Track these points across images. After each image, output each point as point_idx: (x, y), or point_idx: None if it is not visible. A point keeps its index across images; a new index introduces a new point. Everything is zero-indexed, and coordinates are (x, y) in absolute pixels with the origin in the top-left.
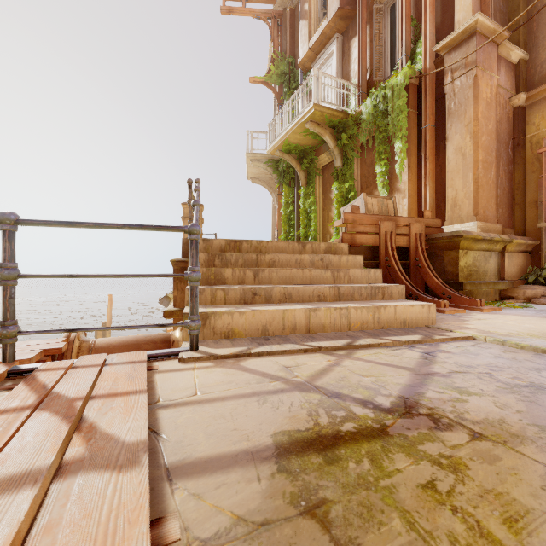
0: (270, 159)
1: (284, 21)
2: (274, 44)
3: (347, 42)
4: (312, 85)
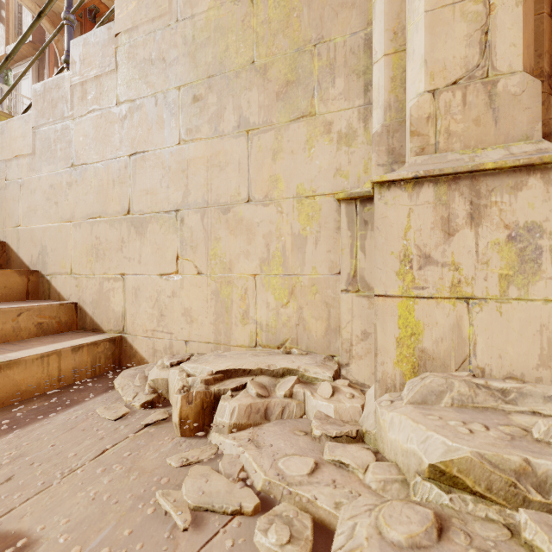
0: None
1: None
2: None
3: (42, 69)
4: None
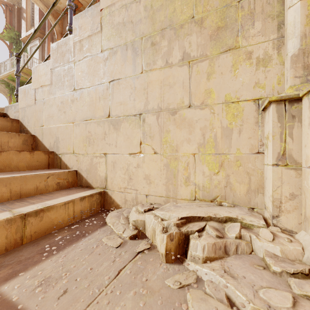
0: (3, 80)
1: (14, 11)
2: (6, 20)
3: (44, 43)
4: (21, 58)
